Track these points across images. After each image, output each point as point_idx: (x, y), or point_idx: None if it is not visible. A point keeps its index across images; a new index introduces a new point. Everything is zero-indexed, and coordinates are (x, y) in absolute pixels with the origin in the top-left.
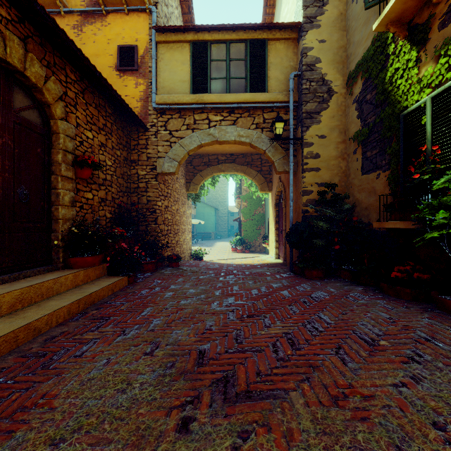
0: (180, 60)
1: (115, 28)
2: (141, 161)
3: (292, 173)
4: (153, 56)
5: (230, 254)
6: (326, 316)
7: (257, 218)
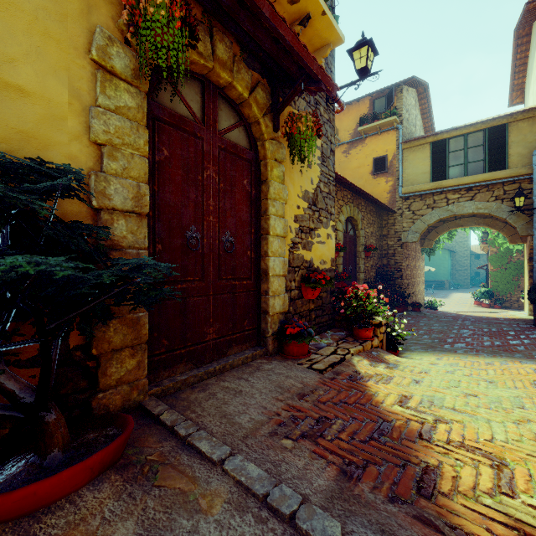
0: (421, 158)
1: (371, 146)
2: (390, 234)
3: (535, 238)
4: (400, 160)
5: (472, 307)
6: (529, 341)
7: (513, 267)
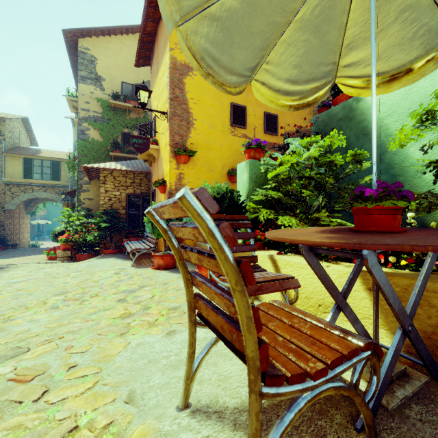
0: (18, 164)
1: None
2: None
3: None
4: (3, 162)
5: None
6: None
7: None
